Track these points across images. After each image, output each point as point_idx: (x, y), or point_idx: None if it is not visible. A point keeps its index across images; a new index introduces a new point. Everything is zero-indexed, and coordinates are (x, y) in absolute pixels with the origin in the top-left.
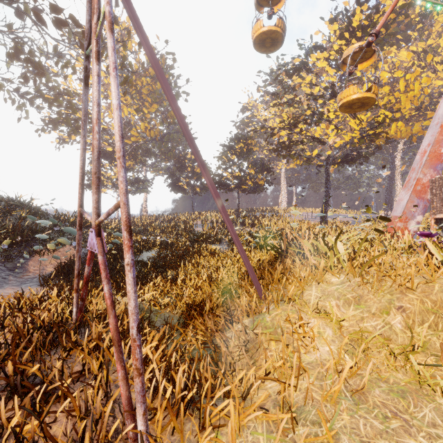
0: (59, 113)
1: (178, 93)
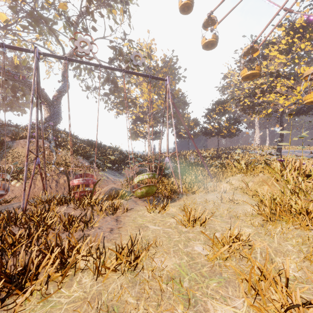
0: (120, 101)
1: (179, 77)
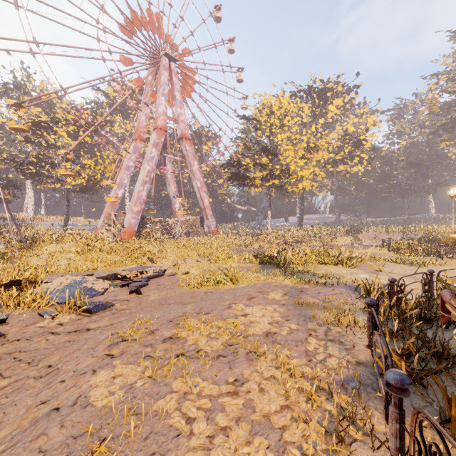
0: None
1: None
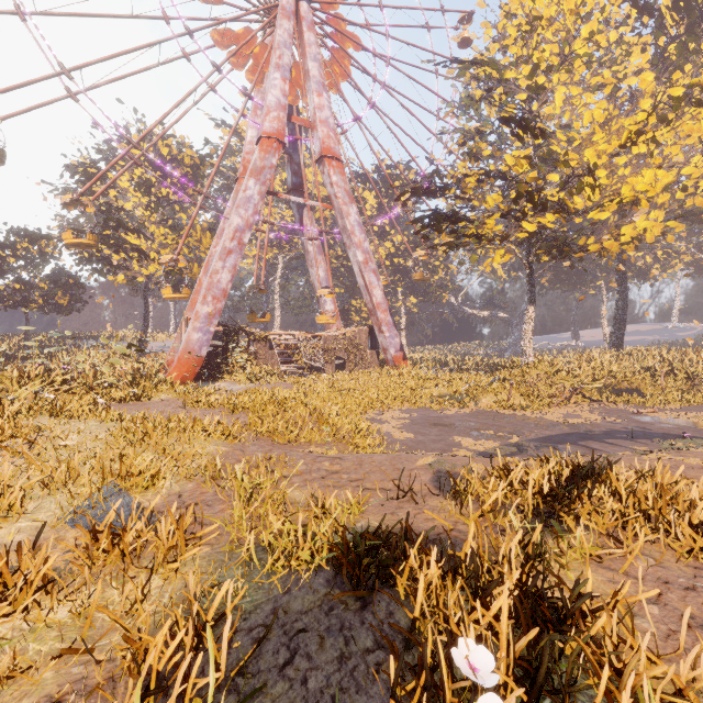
0: None
1: None
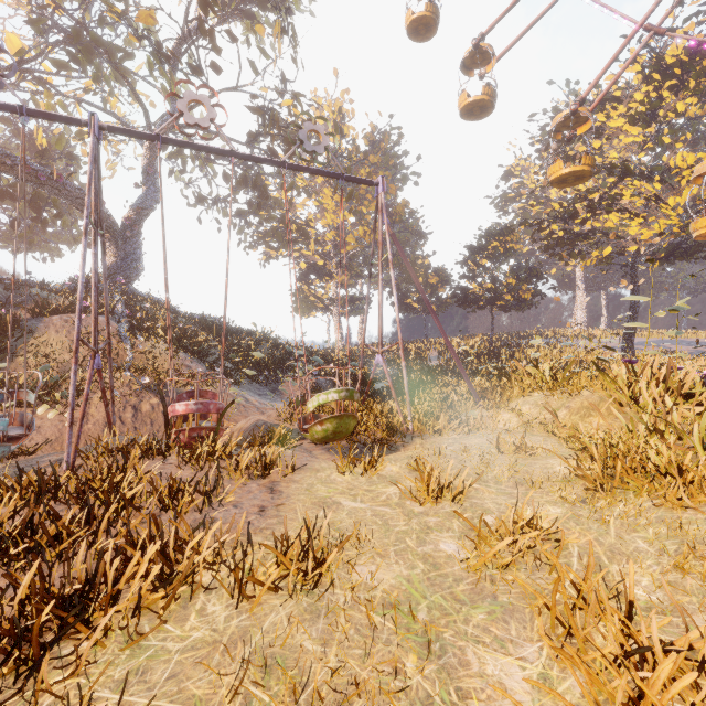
0: (274, 230)
1: (406, 175)
